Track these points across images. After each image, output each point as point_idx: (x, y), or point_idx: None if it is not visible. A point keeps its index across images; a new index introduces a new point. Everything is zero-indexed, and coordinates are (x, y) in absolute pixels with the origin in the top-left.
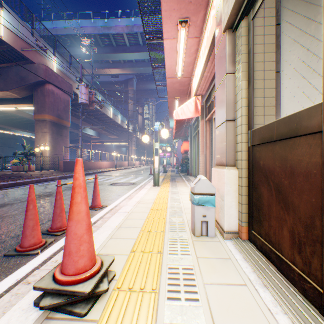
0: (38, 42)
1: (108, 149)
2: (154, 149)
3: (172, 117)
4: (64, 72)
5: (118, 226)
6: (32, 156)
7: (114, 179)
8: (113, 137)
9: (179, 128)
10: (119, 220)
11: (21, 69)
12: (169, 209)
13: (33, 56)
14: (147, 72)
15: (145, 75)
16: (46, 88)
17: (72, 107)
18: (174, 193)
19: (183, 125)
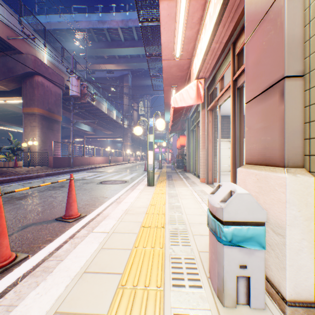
0: (27, 31)
1: (103, 145)
2: (148, 142)
3: (168, 110)
4: (55, 64)
5: (82, 270)
6: (20, 151)
7: (105, 177)
8: (108, 133)
9: (176, 121)
10: (89, 254)
11: (8, 60)
12: (168, 225)
13: (21, 46)
14: (142, 68)
15: (140, 71)
16: (35, 80)
17: (65, 102)
18: (172, 197)
19: (180, 118)
